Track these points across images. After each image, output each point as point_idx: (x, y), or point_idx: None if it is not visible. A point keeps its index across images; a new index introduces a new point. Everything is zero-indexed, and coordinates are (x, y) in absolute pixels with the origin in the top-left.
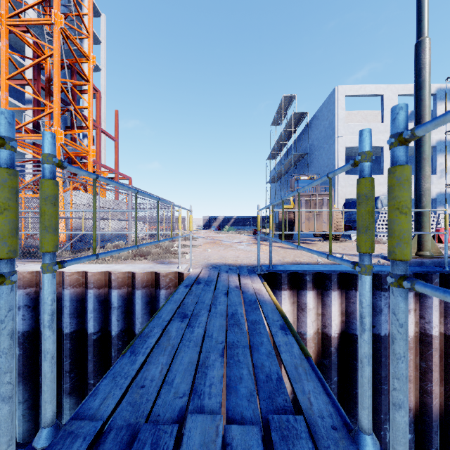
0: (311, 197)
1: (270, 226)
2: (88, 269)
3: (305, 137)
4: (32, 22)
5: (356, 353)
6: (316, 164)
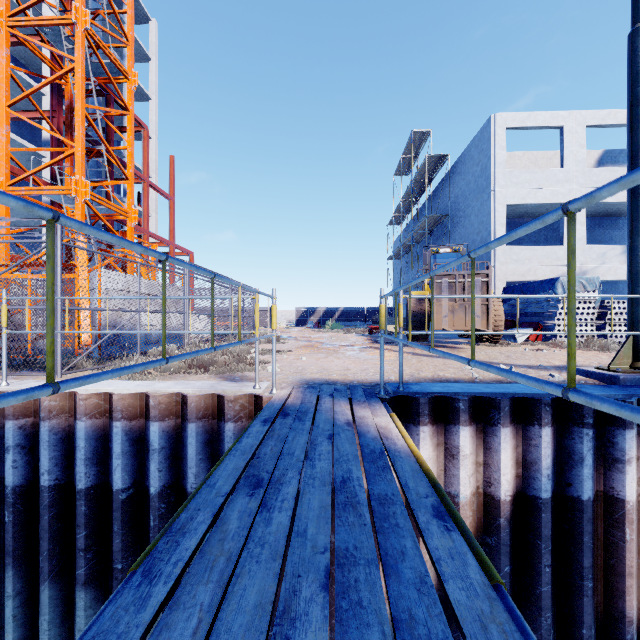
0: (456, 278)
1: (400, 321)
2: (114, 389)
3: (445, 191)
4: (44, 21)
5: (541, 528)
6: (462, 230)
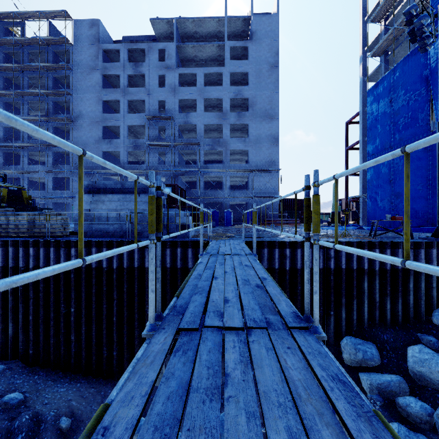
0: None
1: None
2: None
3: None
4: None
5: None
6: None
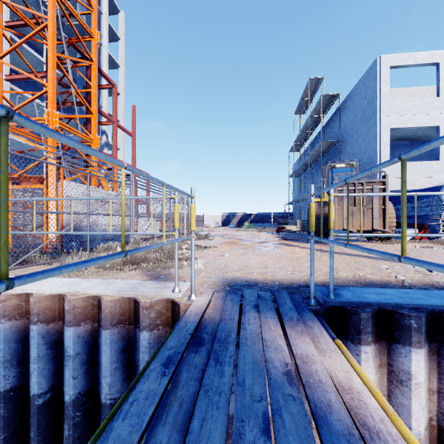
0: (356, 186)
1: (330, 222)
2: (38, 289)
3: (335, 123)
4: None
5: None
6: (350, 151)
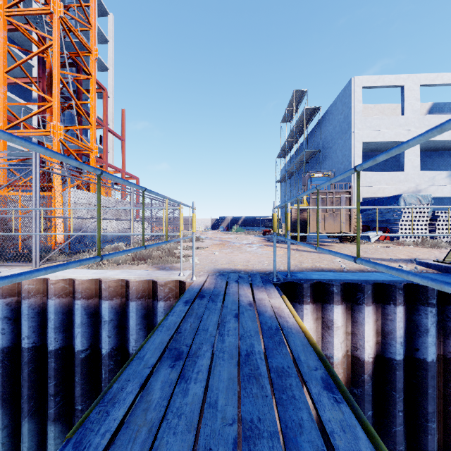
0: (327, 195)
1: (288, 226)
2: (76, 276)
3: (317, 133)
4: (31, 11)
5: (396, 382)
6: (330, 161)
